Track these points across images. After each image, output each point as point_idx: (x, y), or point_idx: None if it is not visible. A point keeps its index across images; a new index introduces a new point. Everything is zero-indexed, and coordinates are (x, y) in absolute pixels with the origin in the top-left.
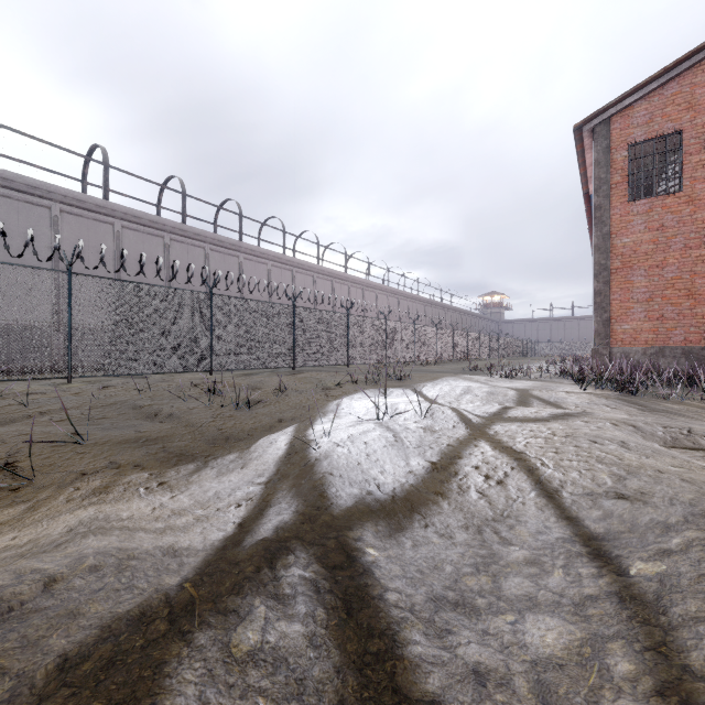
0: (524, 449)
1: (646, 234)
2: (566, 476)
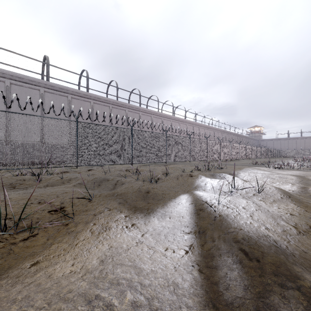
0: None
1: None
2: None
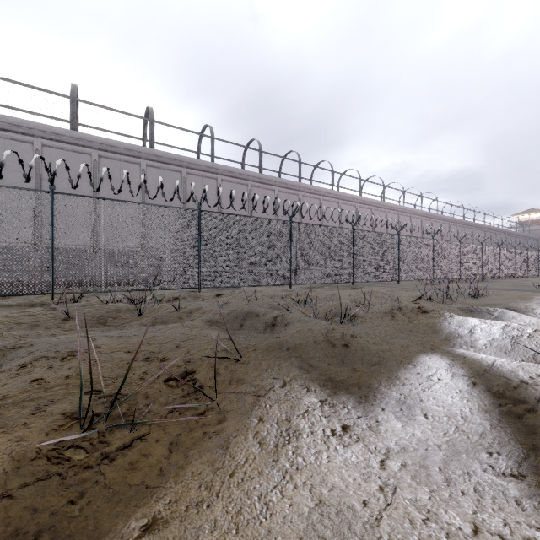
0: None
1: None
2: None
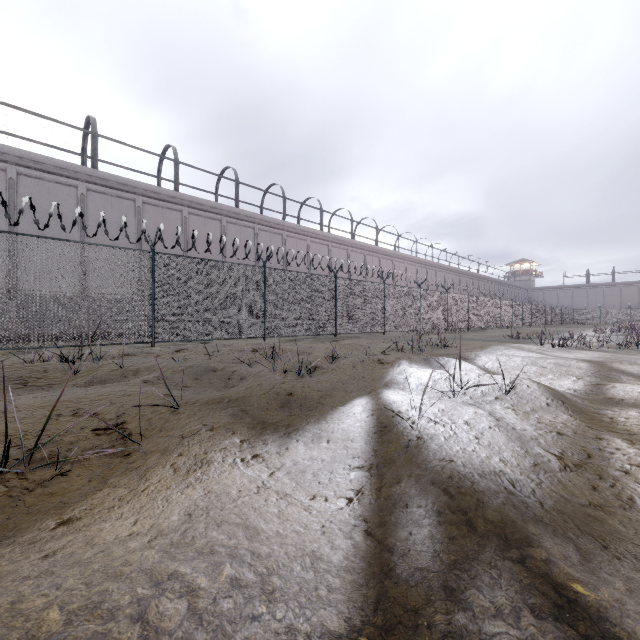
0: None
1: None
2: None
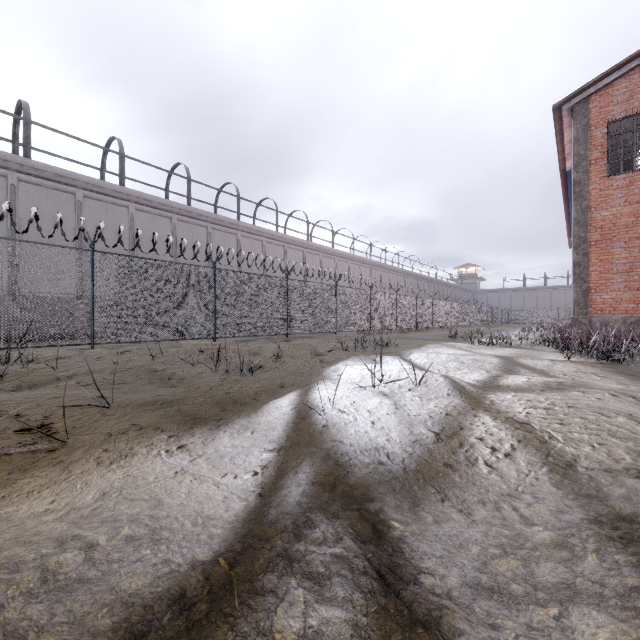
0: (527, 420)
1: (625, 207)
2: (579, 450)
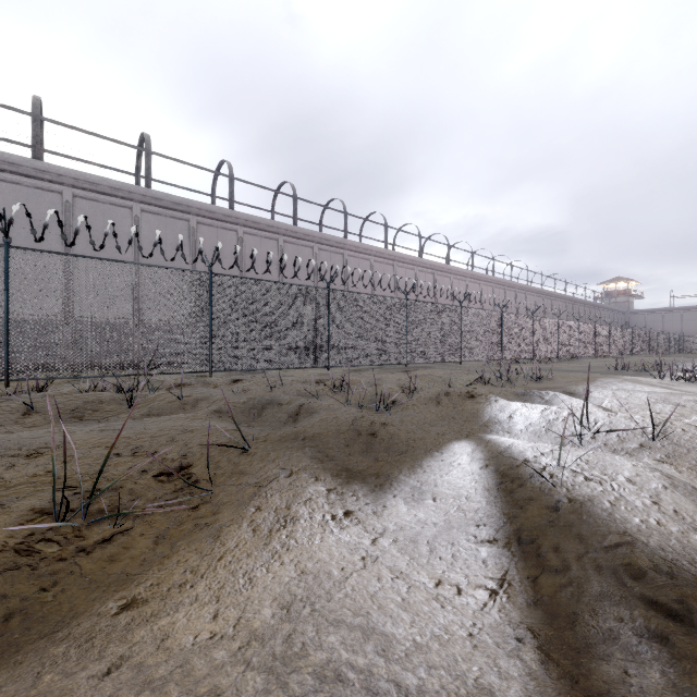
0: None
1: None
2: None
